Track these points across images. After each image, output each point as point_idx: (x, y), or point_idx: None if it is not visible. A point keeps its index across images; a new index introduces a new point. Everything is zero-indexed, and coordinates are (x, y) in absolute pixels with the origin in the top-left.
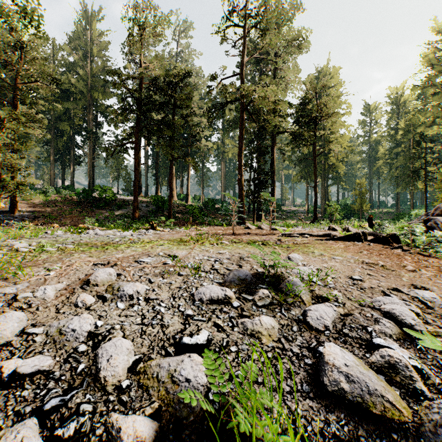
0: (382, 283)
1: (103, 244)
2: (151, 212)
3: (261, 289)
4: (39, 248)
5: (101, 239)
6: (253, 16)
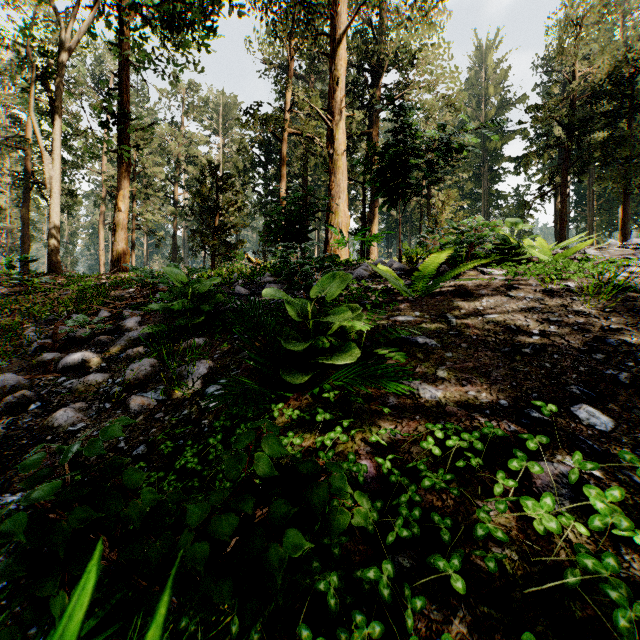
0: None
1: None
2: None
3: None
4: None
5: None
6: None
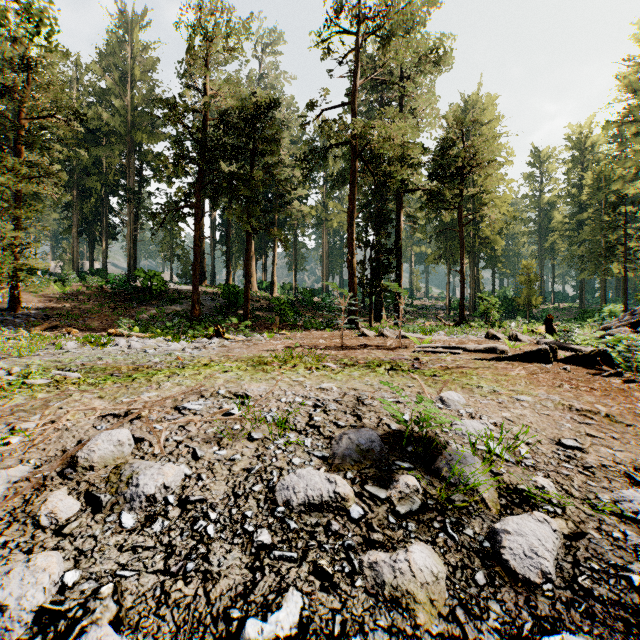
0: (618, 454)
1: (131, 369)
2: (219, 309)
3: (400, 470)
4: (20, 380)
5: (133, 357)
6: (370, 17)
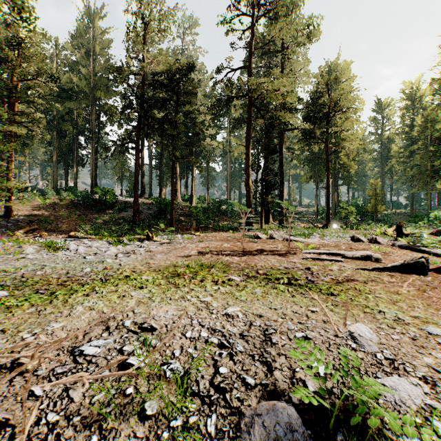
0: None
1: (58, 283)
2: (153, 215)
3: None
4: None
5: (71, 265)
6: (262, 4)
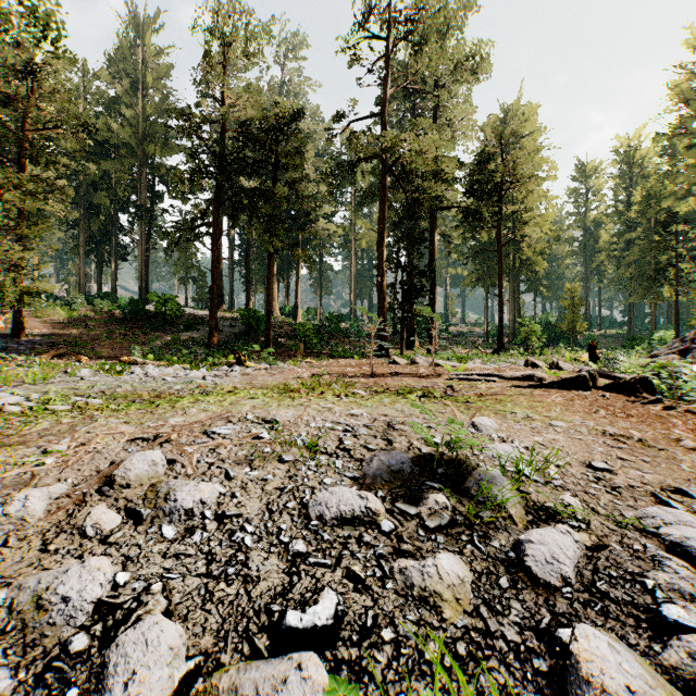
0: (647, 476)
1: (152, 395)
2: (238, 335)
3: (431, 490)
4: (41, 406)
5: (153, 385)
6: (402, 21)
